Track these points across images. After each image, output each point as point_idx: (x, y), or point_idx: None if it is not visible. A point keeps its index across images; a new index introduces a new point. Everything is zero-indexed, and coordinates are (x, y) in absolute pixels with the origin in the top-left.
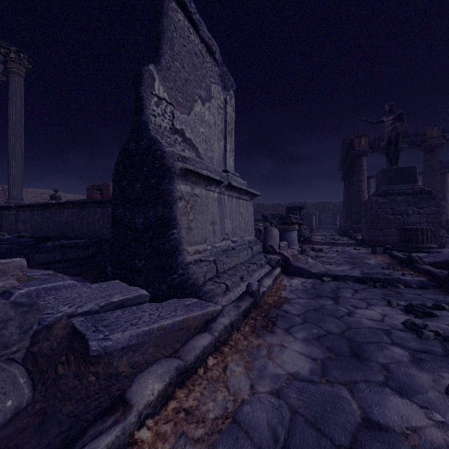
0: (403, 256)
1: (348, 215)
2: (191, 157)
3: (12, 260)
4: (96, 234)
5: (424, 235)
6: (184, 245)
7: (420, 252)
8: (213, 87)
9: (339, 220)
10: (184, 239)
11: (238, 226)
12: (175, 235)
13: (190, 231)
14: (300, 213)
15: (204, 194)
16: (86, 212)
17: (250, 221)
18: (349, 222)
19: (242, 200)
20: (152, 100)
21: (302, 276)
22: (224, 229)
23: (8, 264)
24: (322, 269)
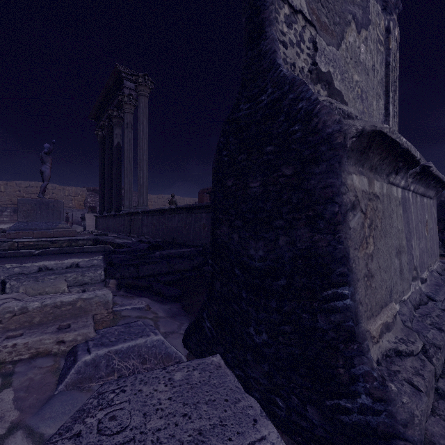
0: None
1: None
2: (357, 117)
3: (95, 294)
4: (201, 242)
5: None
6: (361, 319)
7: None
8: (371, 4)
9: None
10: (362, 305)
11: (424, 247)
12: (346, 300)
13: (369, 280)
14: None
15: (385, 193)
16: (193, 218)
17: (434, 234)
18: None
19: (425, 198)
20: (280, 12)
21: None
22: (412, 260)
23: (91, 300)
24: None
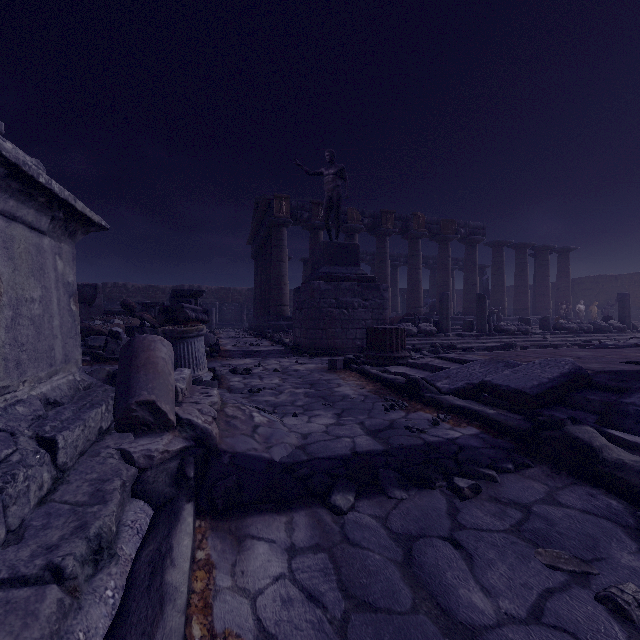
0: (390, 376)
1: (263, 307)
2: None
3: None
4: None
5: (398, 339)
6: None
7: (396, 365)
8: None
9: (248, 315)
10: None
11: None
12: None
13: None
14: (197, 302)
15: None
16: None
17: (56, 316)
18: (265, 317)
19: None
20: None
21: (265, 500)
22: None
23: None
24: (293, 441)
